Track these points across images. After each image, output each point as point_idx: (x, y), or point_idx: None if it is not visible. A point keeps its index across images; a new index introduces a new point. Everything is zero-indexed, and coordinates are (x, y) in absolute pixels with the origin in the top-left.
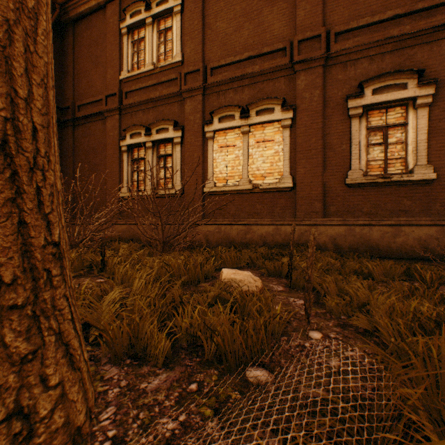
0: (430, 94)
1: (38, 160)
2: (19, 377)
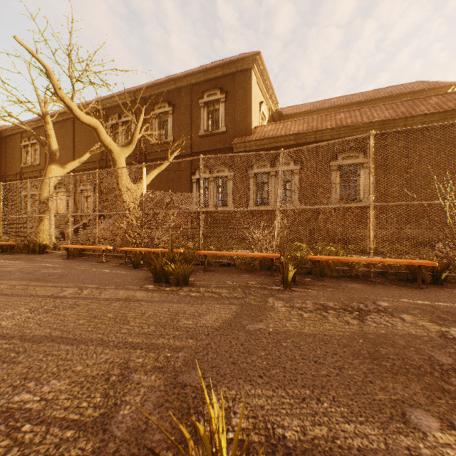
0: (92, 188)
1: None
2: None
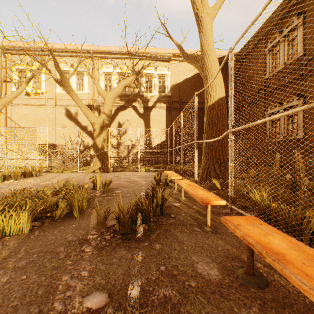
0: None
1: (224, 146)
2: (222, 174)
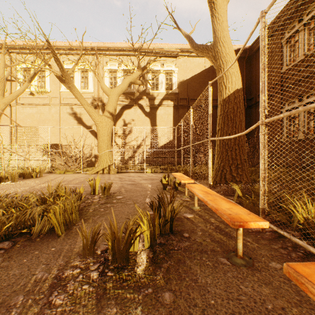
0: None
1: (242, 145)
2: (240, 177)
